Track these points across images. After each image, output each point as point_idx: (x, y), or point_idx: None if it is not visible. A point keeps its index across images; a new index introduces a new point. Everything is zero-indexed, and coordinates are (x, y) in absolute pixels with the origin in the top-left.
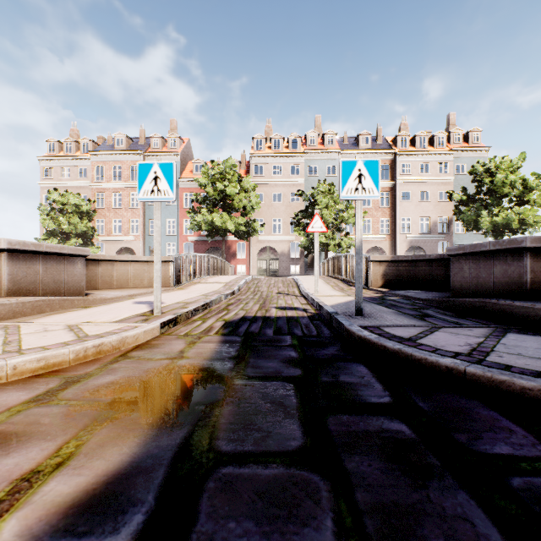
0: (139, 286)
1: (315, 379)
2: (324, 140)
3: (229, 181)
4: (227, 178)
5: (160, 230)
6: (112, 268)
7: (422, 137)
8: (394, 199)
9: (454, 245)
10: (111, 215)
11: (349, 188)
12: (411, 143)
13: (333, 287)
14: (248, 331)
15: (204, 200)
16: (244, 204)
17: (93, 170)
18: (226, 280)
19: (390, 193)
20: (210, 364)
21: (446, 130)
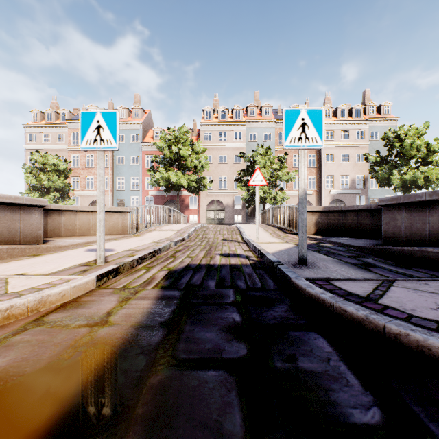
0: None
1: (266, 366)
2: (262, 112)
3: (183, 144)
4: (181, 143)
5: (103, 179)
6: (74, 217)
7: (342, 109)
8: (319, 161)
9: (369, 198)
10: (84, 174)
11: (292, 138)
12: (333, 114)
13: (271, 234)
14: (190, 283)
15: (162, 161)
16: (195, 164)
17: (70, 136)
18: (178, 228)
19: (317, 156)
20: (135, 335)
21: (362, 104)
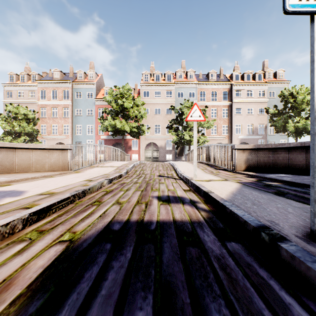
0: (40, 170)
1: None
2: (187, 76)
3: (126, 99)
4: (125, 98)
5: None
6: (12, 154)
7: (248, 74)
8: (231, 113)
9: (268, 142)
10: (50, 122)
11: None
12: (241, 78)
13: (204, 170)
14: None
15: (111, 112)
16: (136, 114)
17: (39, 93)
18: (119, 164)
19: (229, 109)
20: None
21: (262, 71)
